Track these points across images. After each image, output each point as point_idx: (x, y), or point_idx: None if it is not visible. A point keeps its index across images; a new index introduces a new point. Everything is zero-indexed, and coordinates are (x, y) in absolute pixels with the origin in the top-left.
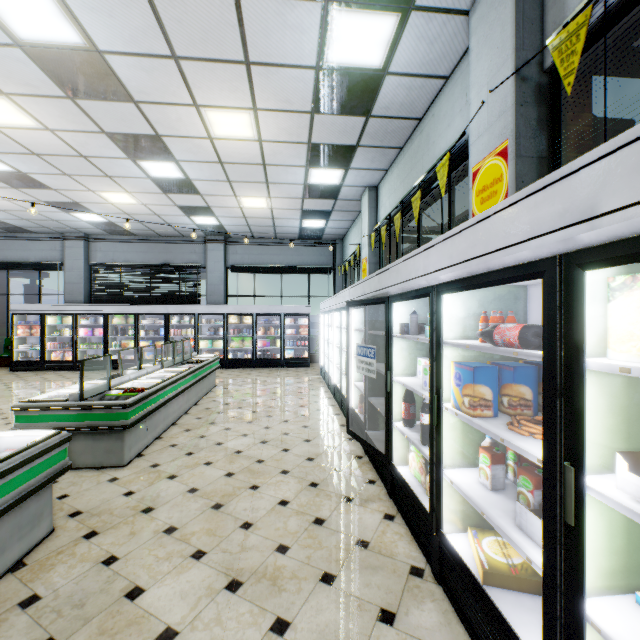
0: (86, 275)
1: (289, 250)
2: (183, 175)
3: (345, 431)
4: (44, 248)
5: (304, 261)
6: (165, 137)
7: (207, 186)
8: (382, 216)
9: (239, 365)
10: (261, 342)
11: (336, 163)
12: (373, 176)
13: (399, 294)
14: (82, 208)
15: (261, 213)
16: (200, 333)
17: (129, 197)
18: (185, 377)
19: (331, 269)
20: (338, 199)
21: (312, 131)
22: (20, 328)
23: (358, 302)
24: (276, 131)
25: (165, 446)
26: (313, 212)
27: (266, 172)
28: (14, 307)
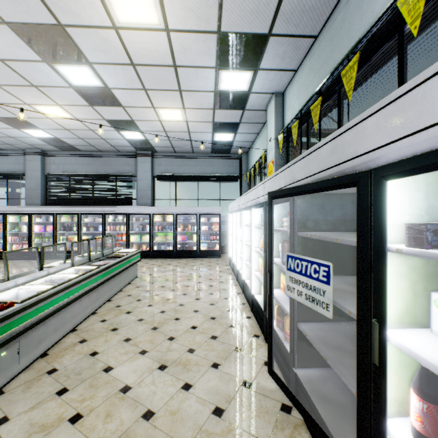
0: (42, 183)
1: (204, 162)
2: (101, 83)
3: (260, 347)
4: (10, 162)
5: (216, 171)
6: (69, 28)
7: (126, 96)
8: (289, 118)
9: (162, 256)
10: (180, 237)
11: (246, 62)
12: (281, 79)
13: (436, 151)
14: (28, 124)
15: (178, 126)
16: (131, 229)
17: (62, 111)
18: (90, 277)
19: (238, 177)
20: (245, 109)
21: (222, 12)
22: None
23: (290, 190)
24: (182, 13)
25: (40, 373)
26: (223, 125)
27: (178, 76)
28: None
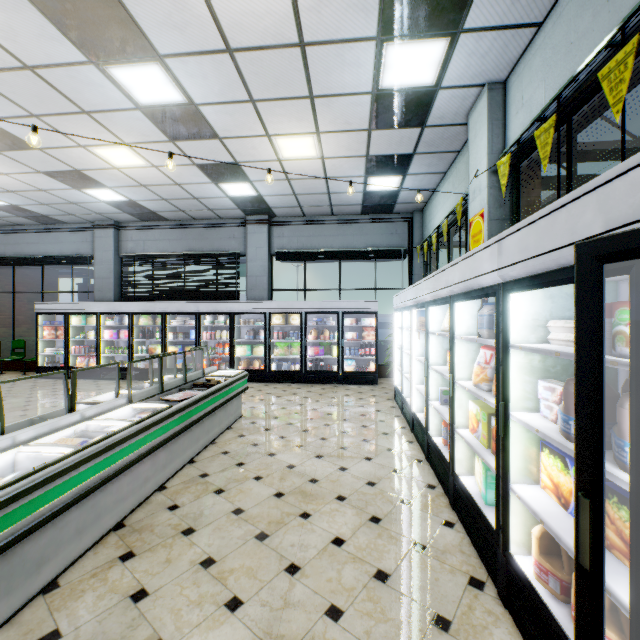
0: (116, 269)
1: (349, 229)
2: (182, 95)
3: (494, 623)
4: (76, 240)
5: (369, 242)
6: None
7: (223, 118)
8: (520, 126)
9: (284, 379)
10: (312, 349)
11: (437, 17)
12: (504, 50)
13: None
14: (89, 180)
15: (309, 169)
16: (238, 337)
17: (132, 154)
18: (151, 427)
19: (405, 252)
20: (426, 125)
21: None
22: (46, 329)
23: None
24: None
25: None
26: (384, 160)
27: (307, 67)
28: (39, 306)
